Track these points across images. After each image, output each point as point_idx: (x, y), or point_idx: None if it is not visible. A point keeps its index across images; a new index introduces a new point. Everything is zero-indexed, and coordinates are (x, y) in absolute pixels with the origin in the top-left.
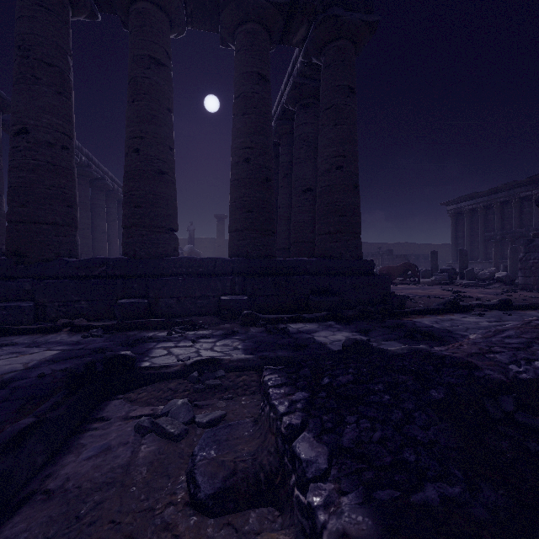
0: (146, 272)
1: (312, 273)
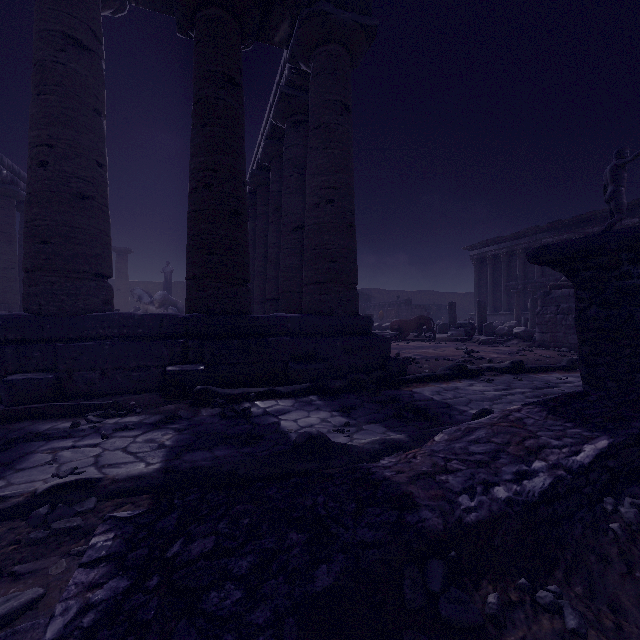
0: (56, 334)
1: (295, 333)
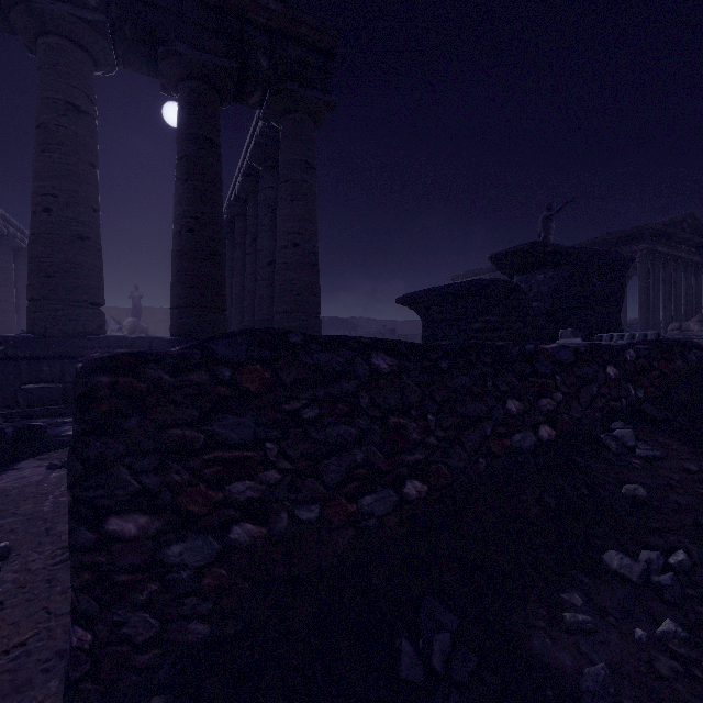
0: (60, 353)
1: None
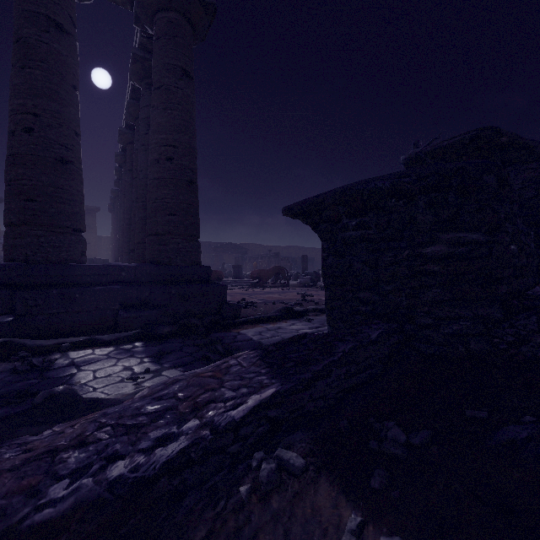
0: None
1: (131, 281)
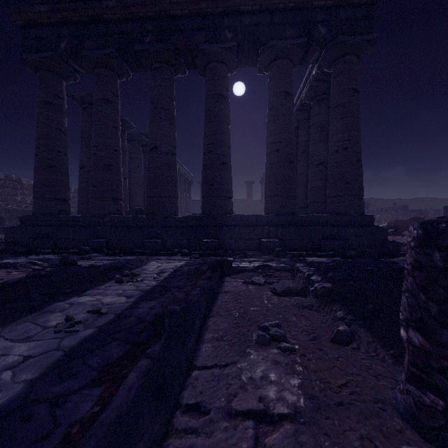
0: (216, 224)
1: (324, 224)
